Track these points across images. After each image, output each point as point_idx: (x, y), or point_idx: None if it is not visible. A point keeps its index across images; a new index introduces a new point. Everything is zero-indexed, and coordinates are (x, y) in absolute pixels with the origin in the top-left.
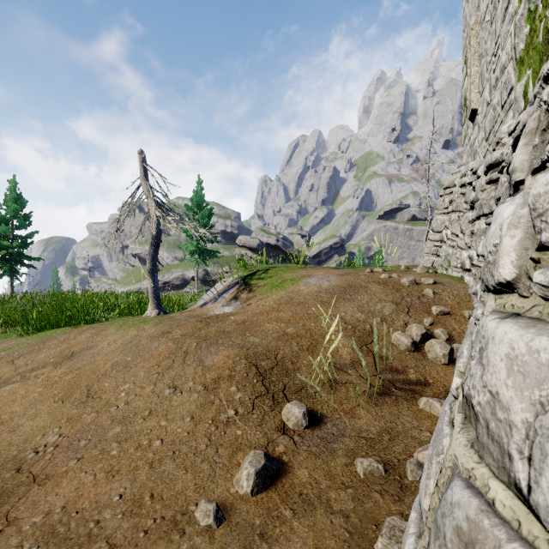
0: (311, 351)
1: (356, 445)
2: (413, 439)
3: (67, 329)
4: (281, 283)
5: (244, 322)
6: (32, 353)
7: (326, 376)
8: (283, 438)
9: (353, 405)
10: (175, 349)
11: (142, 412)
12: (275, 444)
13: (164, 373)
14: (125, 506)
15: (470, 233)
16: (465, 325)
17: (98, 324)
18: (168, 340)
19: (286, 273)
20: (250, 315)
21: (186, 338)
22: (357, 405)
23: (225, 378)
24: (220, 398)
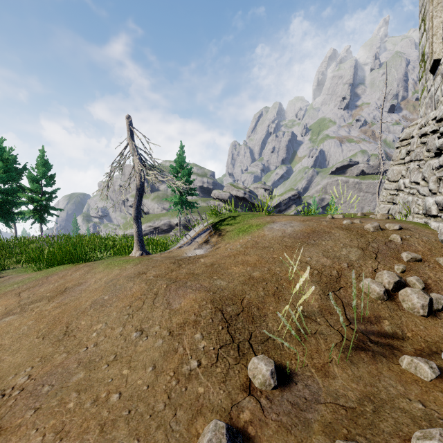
0: (277, 296)
1: (334, 417)
2: (403, 412)
3: (68, 266)
4: (247, 228)
5: (212, 264)
6: (35, 287)
7: (293, 324)
8: (249, 401)
9: (325, 360)
10: (146, 290)
11: (108, 356)
12: (240, 409)
13: (133, 315)
14: None
15: (436, 179)
16: (441, 273)
17: (92, 263)
18: (142, 281)
19: (251, 219)
20: (219, 257)
21: (158, 279)
22: (329, 360)
23: (190, 324)
24: (183, 346)
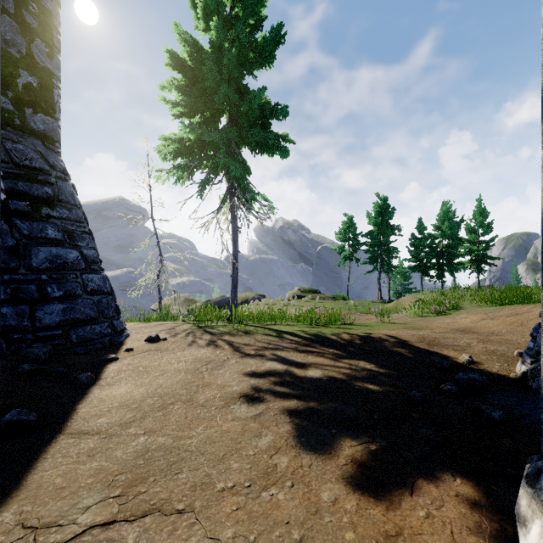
0: None
1: None
2: None
3: (516, 305)
4: None
5: None
6: (495, 312)
7: None
8: None
9: None
10: None
11: None
12: None
13: None
14: (525, 341)
15: None
16: None
17: (537, 304)
18: None
19: None
20: None
21: None
22: None
23: None
24: None
